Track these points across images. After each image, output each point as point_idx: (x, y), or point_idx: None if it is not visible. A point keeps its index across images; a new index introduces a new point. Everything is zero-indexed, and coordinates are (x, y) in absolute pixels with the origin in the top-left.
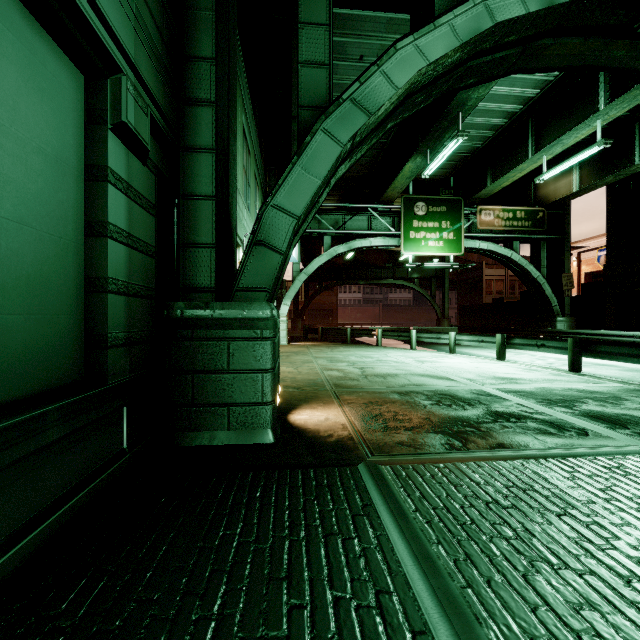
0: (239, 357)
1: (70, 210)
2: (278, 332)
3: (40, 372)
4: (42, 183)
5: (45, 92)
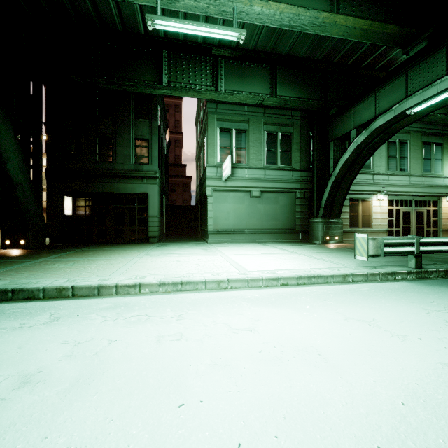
0: (316, 228)
1: (292, 209)
2: (335, 224)
3: (288, 227)
4: (288, 208)
5: (289, 199)
